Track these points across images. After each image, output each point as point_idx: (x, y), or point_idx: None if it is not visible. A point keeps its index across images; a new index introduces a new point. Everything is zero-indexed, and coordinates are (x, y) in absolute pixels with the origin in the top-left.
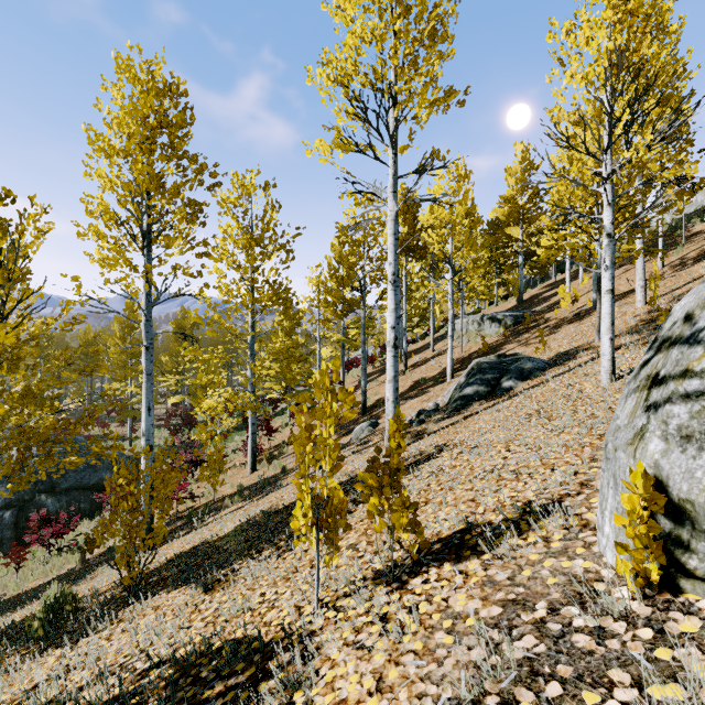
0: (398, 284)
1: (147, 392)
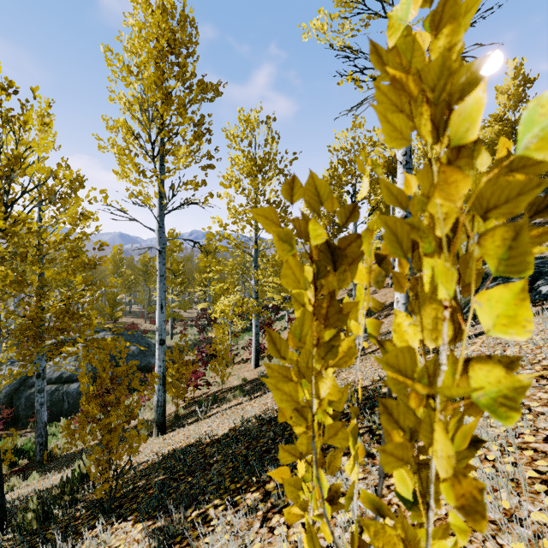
0: (410, 166)
1: (159, 292)
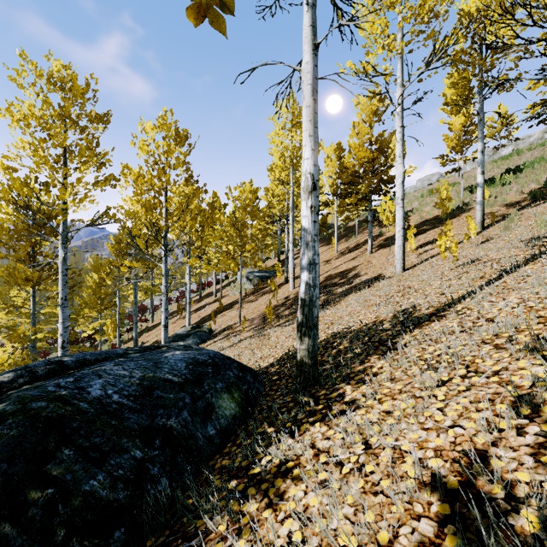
0: (66, 305)
1: None
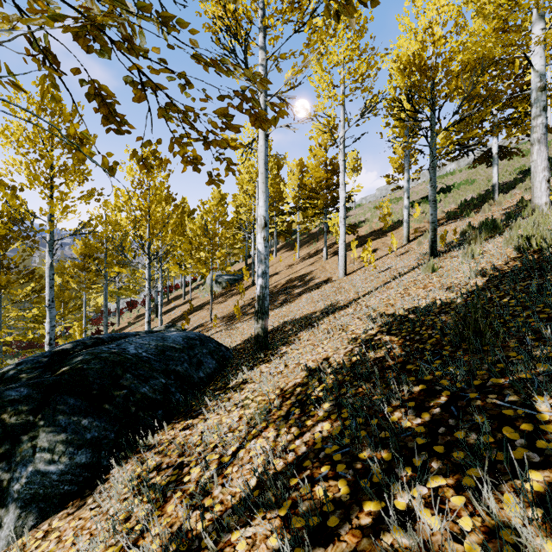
0: (53, 306)
1: None
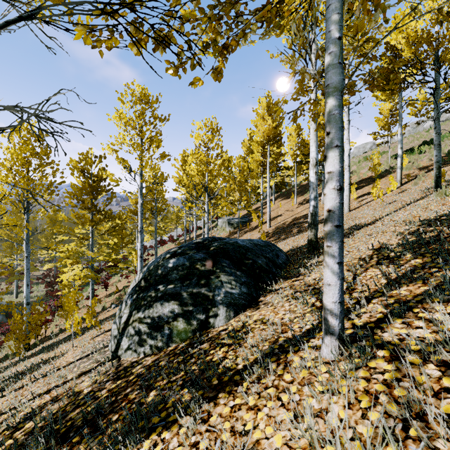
0: (142, 232)
1: (26, 277)
